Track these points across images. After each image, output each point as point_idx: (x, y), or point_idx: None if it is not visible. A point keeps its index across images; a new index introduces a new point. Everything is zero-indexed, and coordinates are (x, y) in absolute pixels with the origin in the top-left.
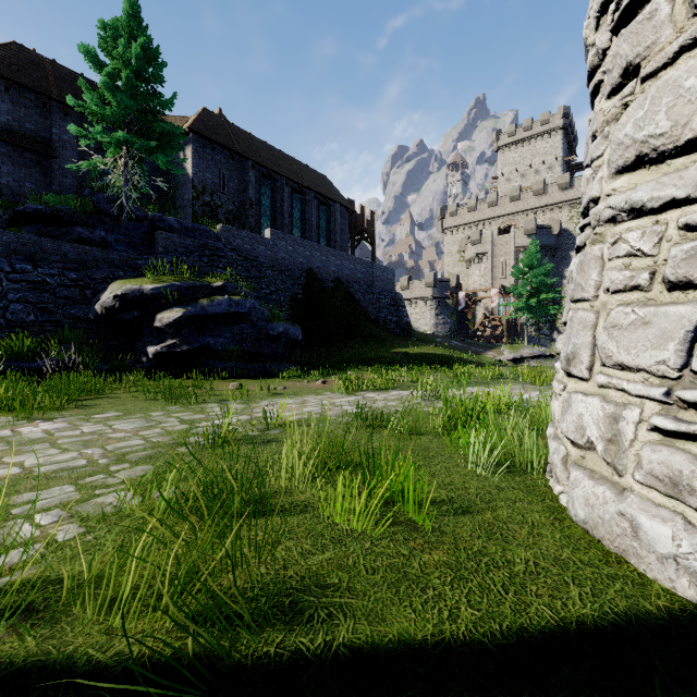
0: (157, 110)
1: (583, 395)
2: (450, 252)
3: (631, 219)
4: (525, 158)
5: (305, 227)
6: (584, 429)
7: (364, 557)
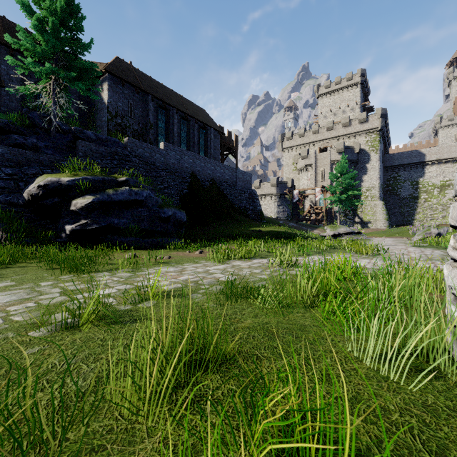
0: (78, 51)
1: None
2: (287, 164)
3: None
4: (336, 102)
5: (189, 143)
6: None
7: None
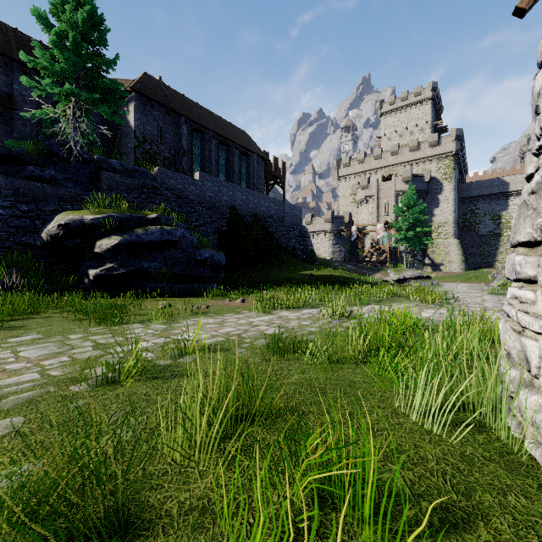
0: (102, 69)
1: None
2: (344, 195)
3: None
4: (402, 122)
5: (229, 172)
6: None
7: None
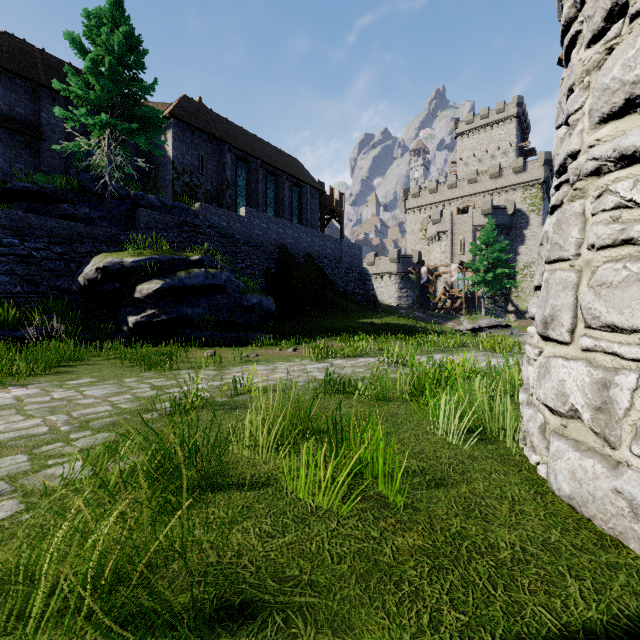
0: (139, 95)
1: (564, 360)
2: (412, 230)
3: (619, 168)
4: (482, 144)
5: (278, 206)
6: (566, 396)
7: (329, 540)
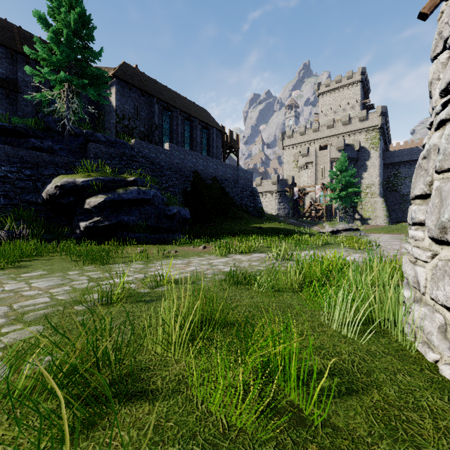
0: (89, 59)
1: None
2: (288, 161)
3: None
4: (336, 101)
5: (192, 143)
6: None
7: None
